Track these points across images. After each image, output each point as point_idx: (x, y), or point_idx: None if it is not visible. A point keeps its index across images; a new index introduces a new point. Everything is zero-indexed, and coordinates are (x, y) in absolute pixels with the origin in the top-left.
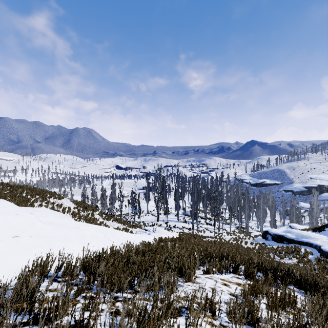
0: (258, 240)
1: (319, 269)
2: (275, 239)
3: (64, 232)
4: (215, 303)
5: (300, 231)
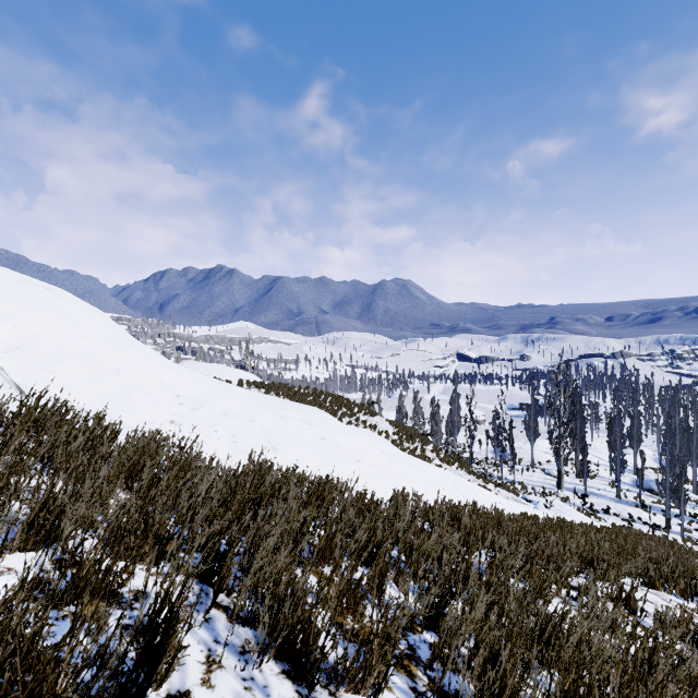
0: None
1: None
2: None
3: (401, 468)
4: (636, 600)
5: None
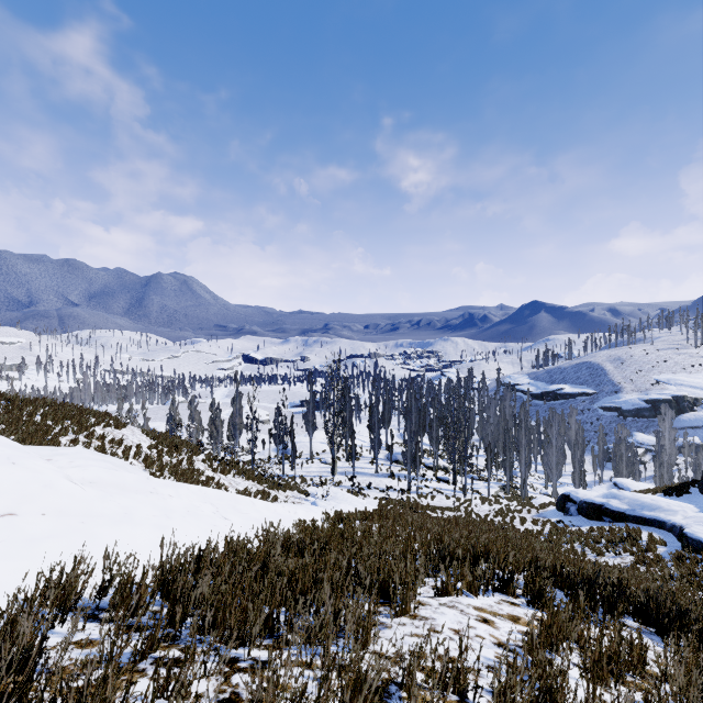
0: (549, 515)
1: (680, 577)
2: (586, 511)
3: (122, 502)
4: (466, 672)
5: (638, 495)
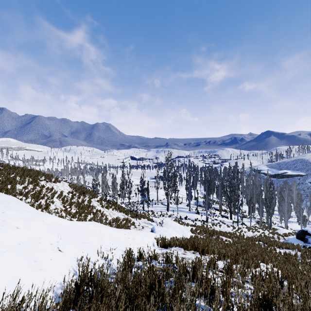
0: (293, 241)
1: None
2: None
3: None
4: None
5: None
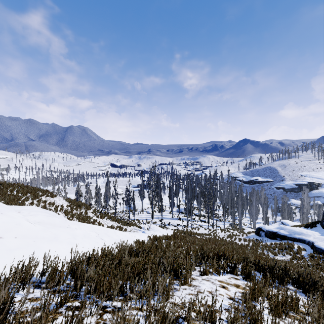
0: (251, 237)
1: (312, 265)
2: (269, 235)
3: (53, 232)
4: (215, 312)
5: (293, 227)
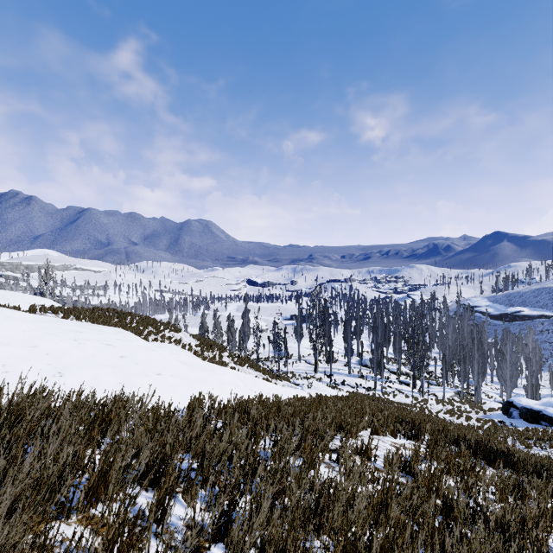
0: (493, 416)
1: None
2: (525, 416)
3: (200, 374)
4: (371, 449)
5: None
